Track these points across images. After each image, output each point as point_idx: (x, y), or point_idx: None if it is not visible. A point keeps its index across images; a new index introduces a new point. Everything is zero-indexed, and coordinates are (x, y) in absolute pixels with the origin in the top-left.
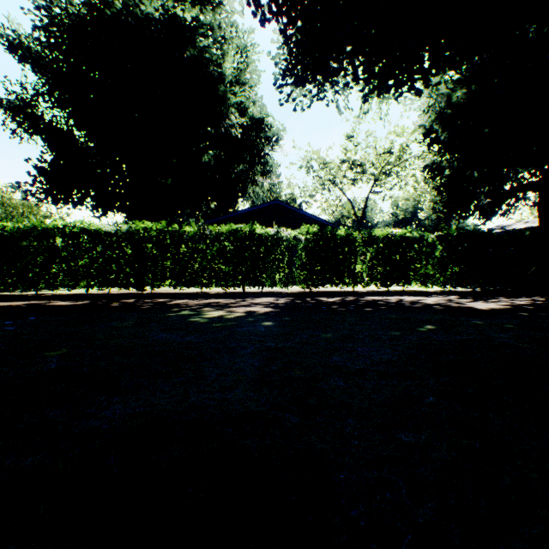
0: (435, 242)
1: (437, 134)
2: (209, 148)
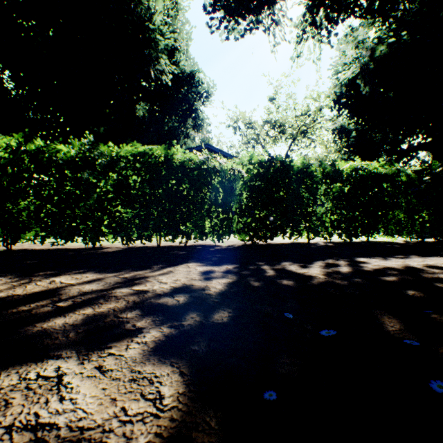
0: (413, 179)
1: (348, 99)
2: (141, 98)
